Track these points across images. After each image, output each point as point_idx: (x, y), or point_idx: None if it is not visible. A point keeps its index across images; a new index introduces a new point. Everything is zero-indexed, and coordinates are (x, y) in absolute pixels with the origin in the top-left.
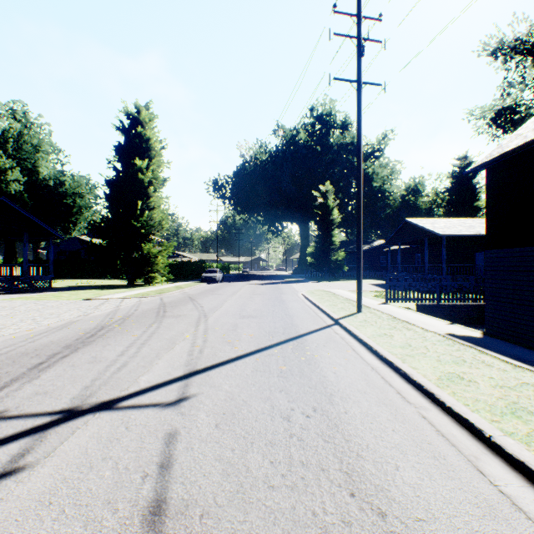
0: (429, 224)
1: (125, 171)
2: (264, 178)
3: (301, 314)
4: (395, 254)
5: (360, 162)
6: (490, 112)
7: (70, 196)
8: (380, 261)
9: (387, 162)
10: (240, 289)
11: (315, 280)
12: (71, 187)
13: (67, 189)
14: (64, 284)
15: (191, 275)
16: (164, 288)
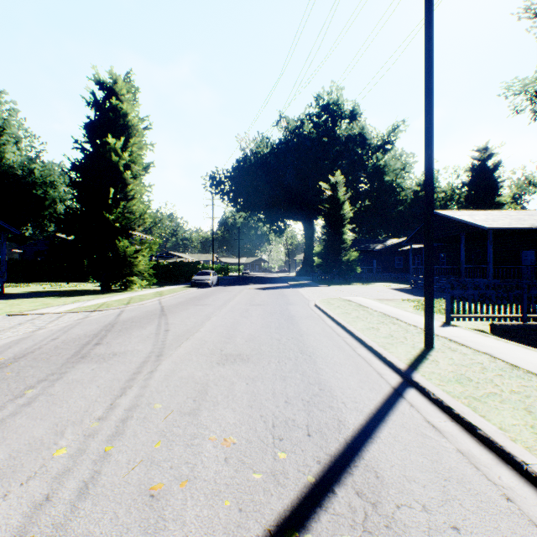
0: (466, 217)
1: (96, 152)
2: (266, 171)
3: (328, 351)
4: (413, 254)
5: (432, 85)
6: (532, 85)
7: (40, 186)
8: (394, 262)
9: (401, 153)
10: (235, 297)
11: (324, 284)
12: (41, 175)
13: (36, 178)
14: (29, 288)
15: (184, 278)
16: (140, 295)
